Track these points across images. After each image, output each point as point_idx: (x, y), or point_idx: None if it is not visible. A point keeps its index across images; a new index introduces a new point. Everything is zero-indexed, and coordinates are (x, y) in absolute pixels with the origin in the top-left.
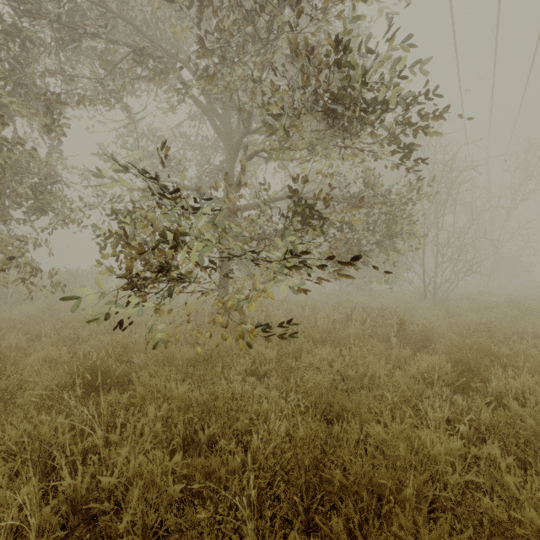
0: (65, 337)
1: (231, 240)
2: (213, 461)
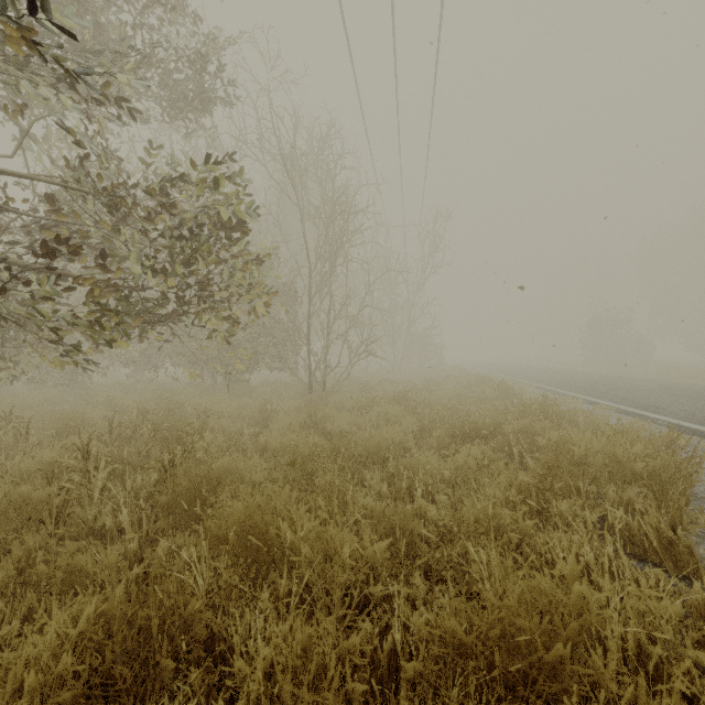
0: None
1: None
2: None
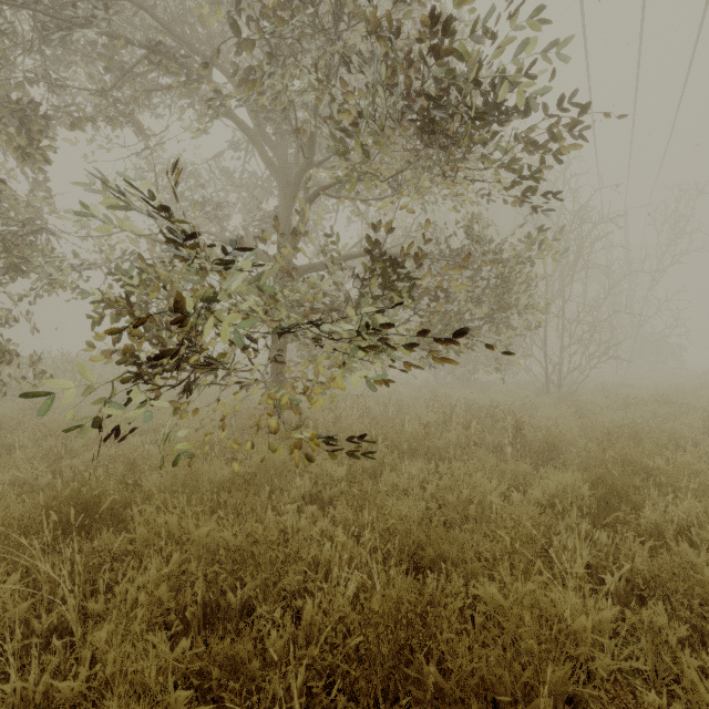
0: (49, 450)
1: (283, 312)
2: (241, 648)
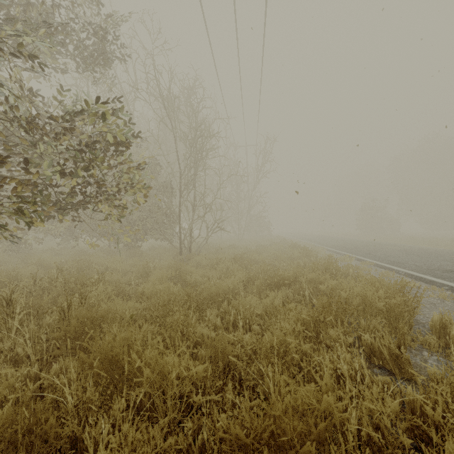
0: None
1: None
2: None
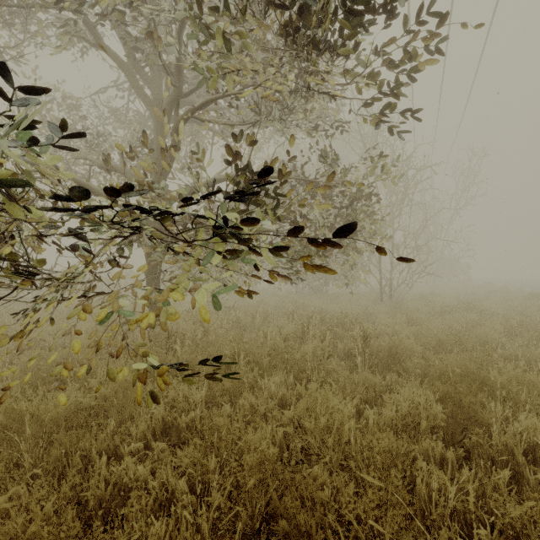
0: None
1: None
2: None
